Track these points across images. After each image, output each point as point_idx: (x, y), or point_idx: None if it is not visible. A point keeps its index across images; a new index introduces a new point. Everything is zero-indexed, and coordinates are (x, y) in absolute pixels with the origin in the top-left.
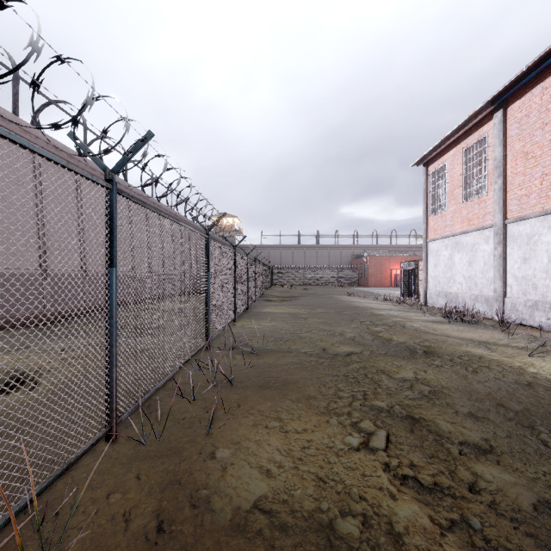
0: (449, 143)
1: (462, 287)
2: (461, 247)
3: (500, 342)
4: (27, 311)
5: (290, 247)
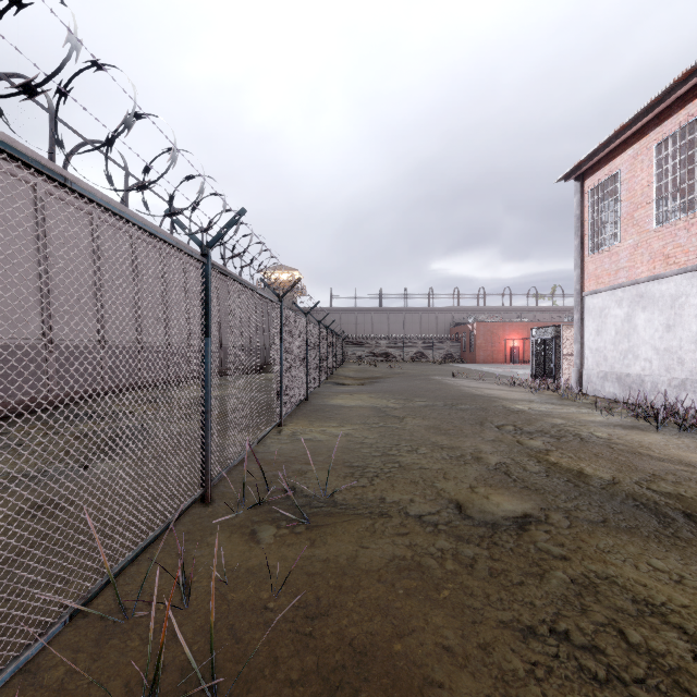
0: (626, 137)
1: (652, 367)
2: (650, 301)
3: None
4: None
5: (369, 310)
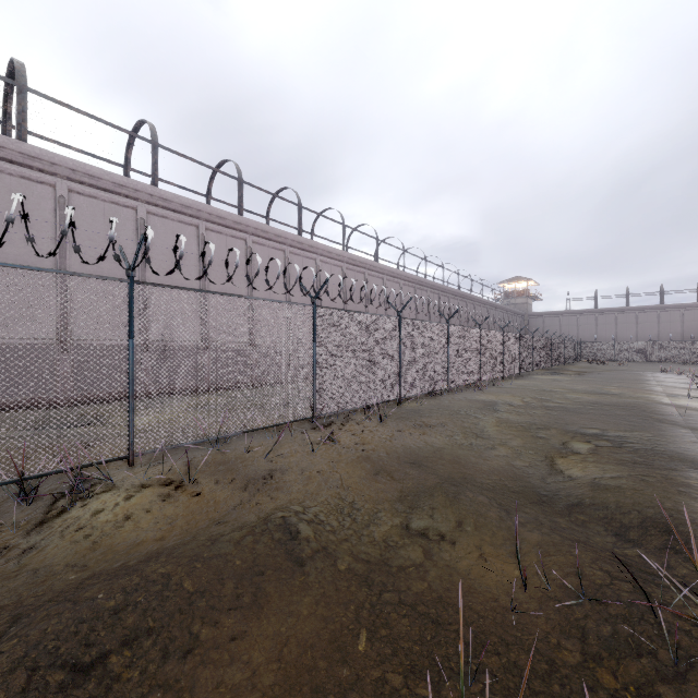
0: None
1: None
2: None
3: None
4: None
5: (611, 311)
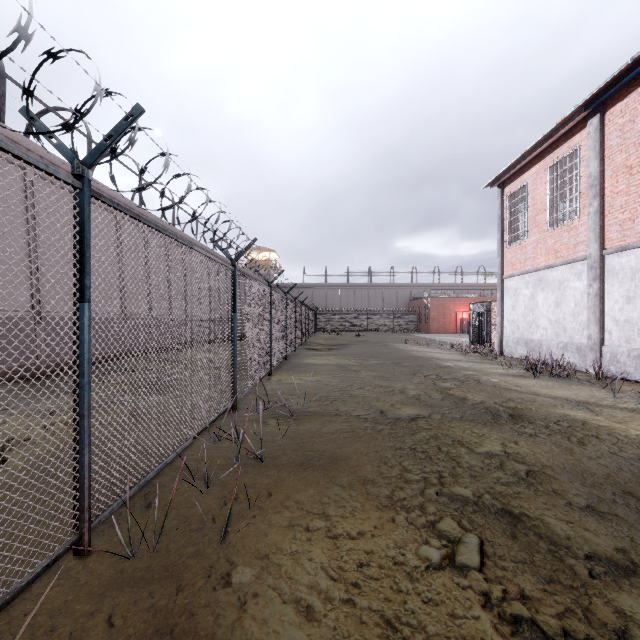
0: (531, 158)
1: (547, 334)
2: (546, 284)
3: (604, 402)
4: (16, 362)
5: (337, 286)
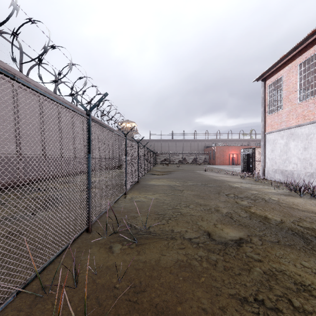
0: (285, 61)
1: (297, 167)
2: (296, 136)
3: None
4: None
5: (167, 140)
